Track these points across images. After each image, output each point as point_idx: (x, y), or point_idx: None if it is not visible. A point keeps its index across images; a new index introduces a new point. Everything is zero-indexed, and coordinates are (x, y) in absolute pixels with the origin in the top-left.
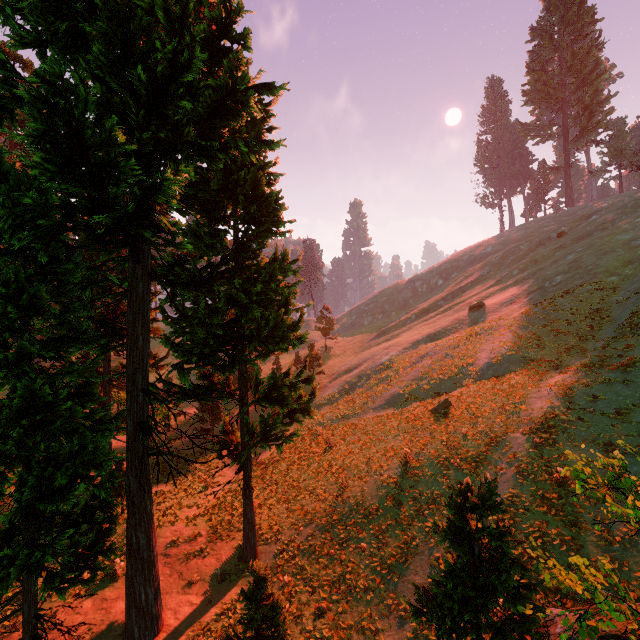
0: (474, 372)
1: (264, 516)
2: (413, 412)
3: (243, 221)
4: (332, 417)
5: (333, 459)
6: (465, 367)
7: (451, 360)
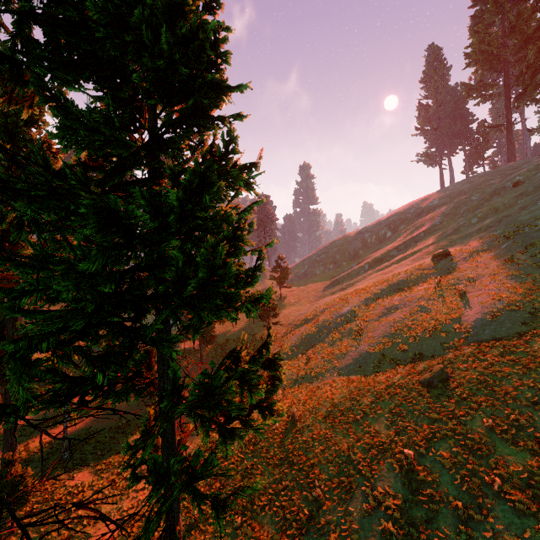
0: (464, 330)
1: (207, 539)
2: (394, 380)
3: (159, 94)
4: (292, 376)
5: (298, 443)
6: (449, 323)
7: (428, 314)
